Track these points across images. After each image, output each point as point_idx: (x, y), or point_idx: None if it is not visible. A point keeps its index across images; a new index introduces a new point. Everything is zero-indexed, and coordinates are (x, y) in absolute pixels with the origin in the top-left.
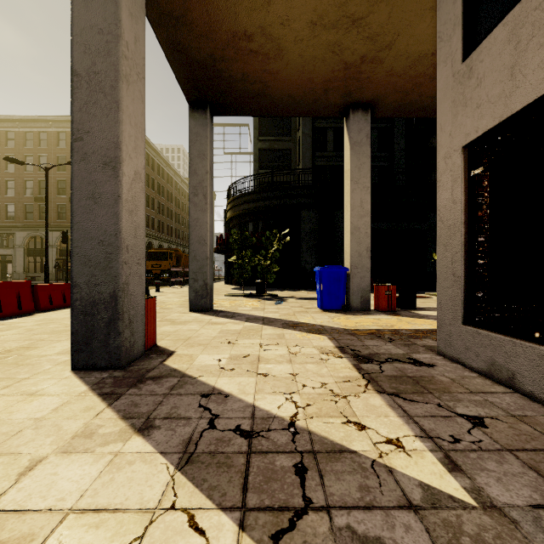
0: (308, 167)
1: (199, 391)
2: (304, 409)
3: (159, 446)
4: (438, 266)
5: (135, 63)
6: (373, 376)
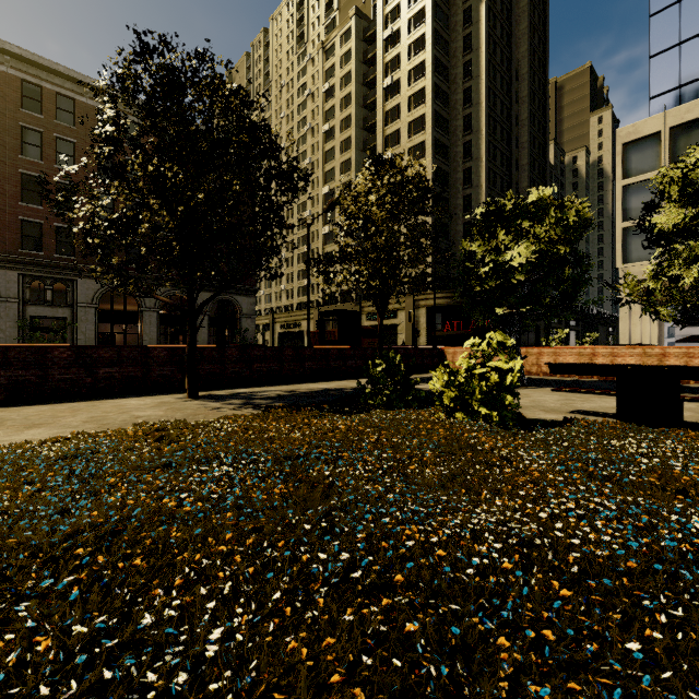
0: None
1: None
2: None
3: None
4: None
5: None
6: None
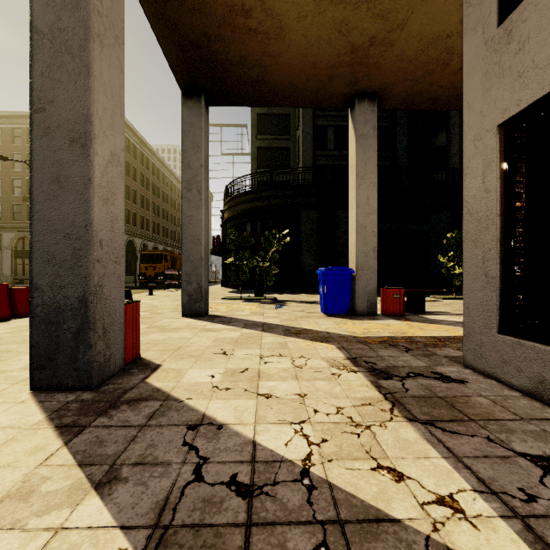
0: (308, 166)
1: (185, 420)
2: (319, 447)
3: (121, 515)
4: (465, 265)
5: (112, 23)
6: (397, 396)
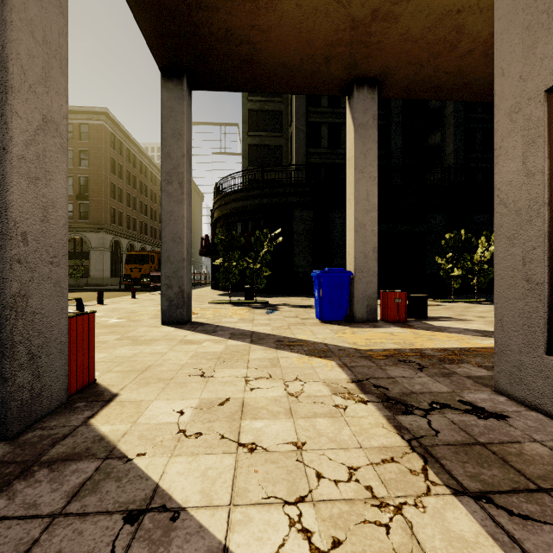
0: (301, 164)
1: (124, 501)
2: None
3: None
4: (496, 268)
5: None
6: (426, 444)
